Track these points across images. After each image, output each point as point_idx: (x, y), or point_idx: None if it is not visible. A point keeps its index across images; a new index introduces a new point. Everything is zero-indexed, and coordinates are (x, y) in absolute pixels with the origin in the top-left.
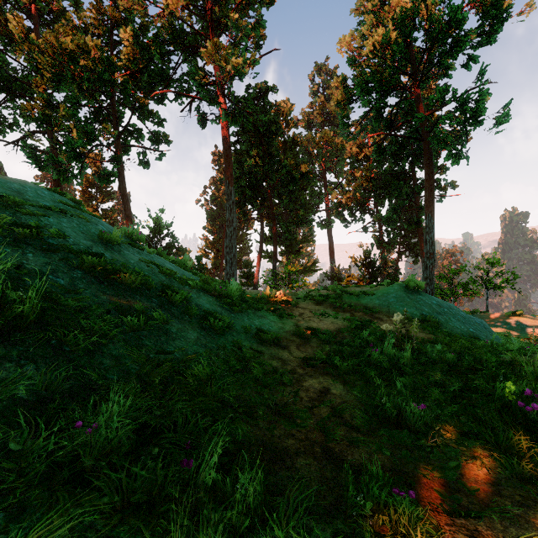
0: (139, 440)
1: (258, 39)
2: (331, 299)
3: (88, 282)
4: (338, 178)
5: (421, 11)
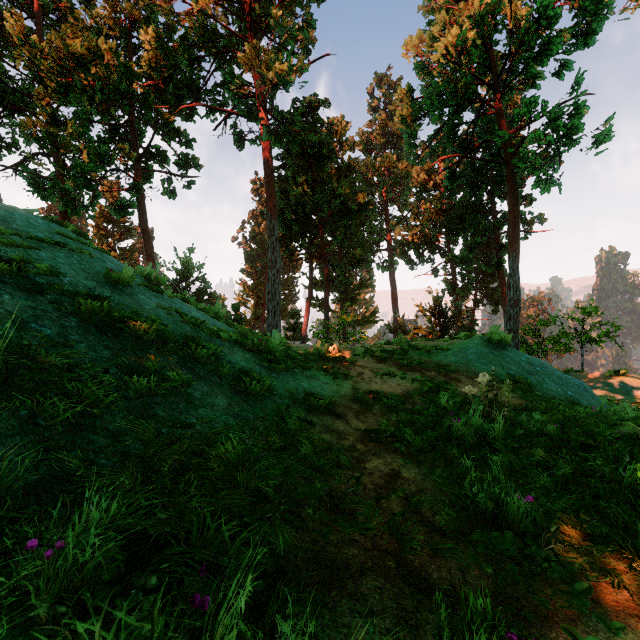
0: (133, 558)
1: (307, 43)
2: (396, 356)
3: (85, 333)
4: (402, 211)
5: (504, 7)
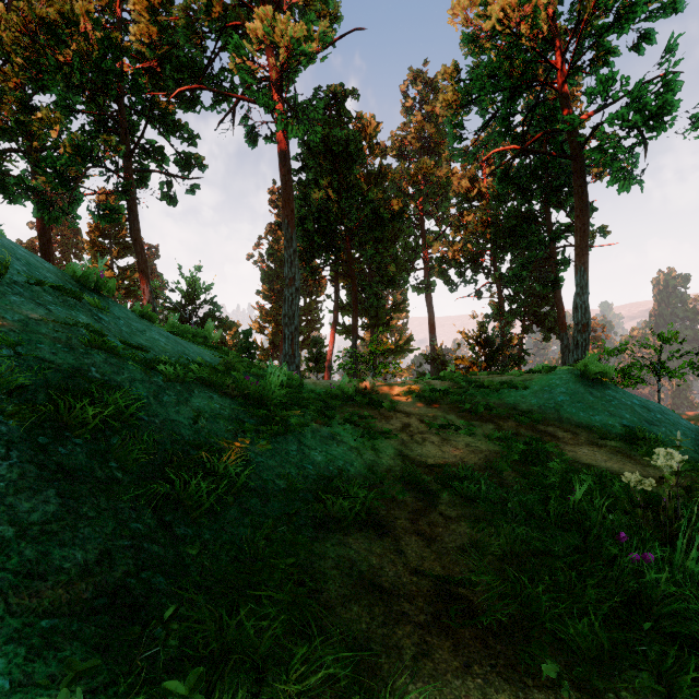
0: None
1: (331, 21)
2: (453, 396)
3: None
4: (440, 226)
5: None
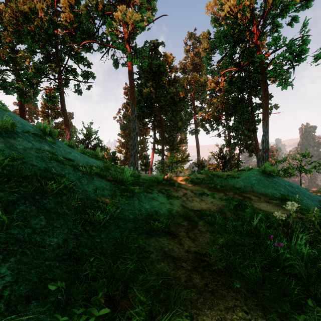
0: None
1: (152, 11)
2: (206, 181)
3: None
4: (202, 104)
5: None
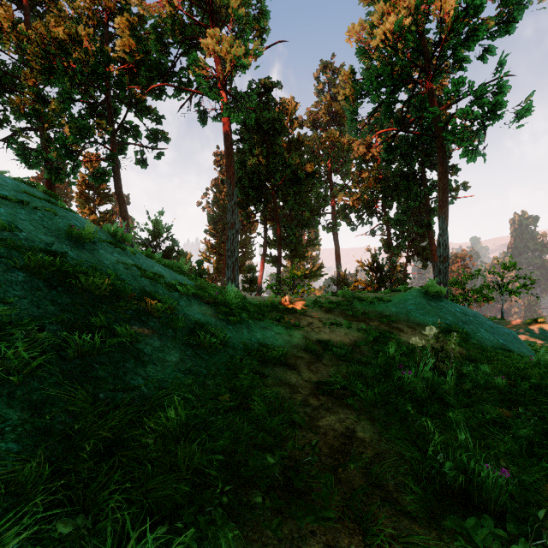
0: None
1: (261, 32)
2: (342, 306)
3: (31, 288)
4: (344, 180)
5: None
